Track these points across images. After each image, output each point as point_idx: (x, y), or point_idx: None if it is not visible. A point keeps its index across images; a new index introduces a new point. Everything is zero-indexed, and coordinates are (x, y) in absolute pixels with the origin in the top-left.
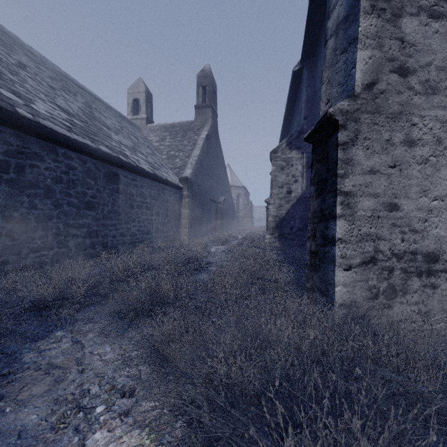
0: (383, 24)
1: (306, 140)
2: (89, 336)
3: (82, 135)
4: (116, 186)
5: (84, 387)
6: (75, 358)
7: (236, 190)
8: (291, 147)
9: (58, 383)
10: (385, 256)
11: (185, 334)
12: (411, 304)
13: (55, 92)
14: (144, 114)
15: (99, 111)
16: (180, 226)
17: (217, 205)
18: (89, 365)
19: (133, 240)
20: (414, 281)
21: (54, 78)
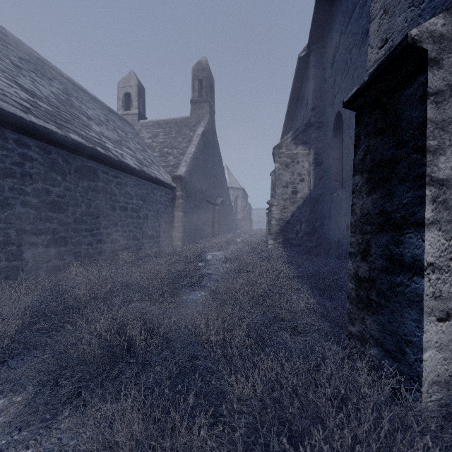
0: None
1: (349, 104)
2: None
3: (45, 119)
4: (93, 184)
5: None
6: None
7: (234, 192)
8: (297, 142)
9: None
10: None
11: None
12: None
13: (20, 71)
14: (136, 110)
15: (81, 100)
16: (173, 230)
17: (214, 207)
18: None
19: (114, 247)
20: None
21: (25, 60)
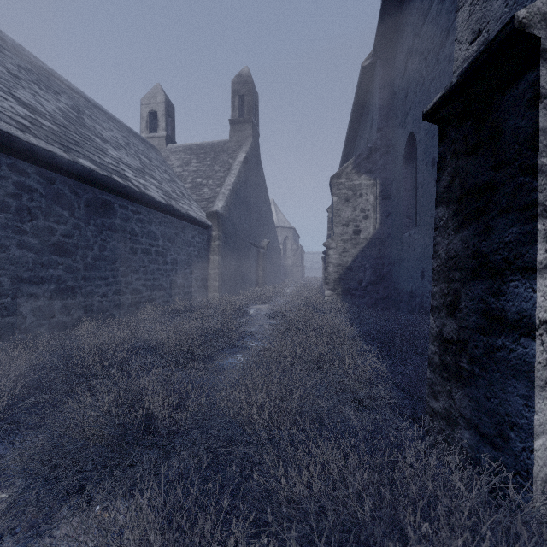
0: None
1: (431, 115)
2: None
3: (47, 140)
4: (108, 221)
5: None
6: None
7: (283, 232)
8: (360, 171)
9: None
10: None
11: None
12: None
13: (18, 82)
14: (163, 132)
15: (95, 119)
16: (208, 278)
17: (259, 251)
18: None
19: (135, 300)
20: None
21: (25, 68)
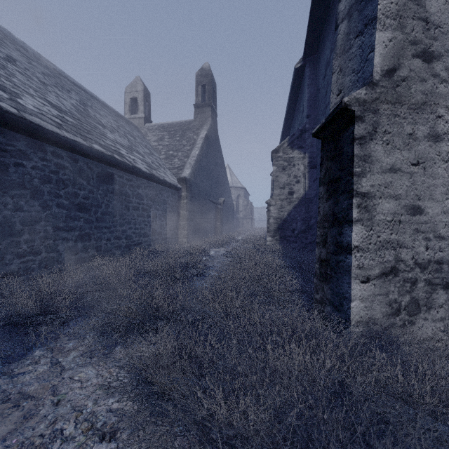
0: (404, 1)
1: (315, 135)
2: (72, 356)
3: (73, 133)
4: (111, 187)
5: (56, 427)
6: (51, 386)
7: (236, 191)
8: (293, 147)
9: (26, 420)
10: (408, 266)
11: (178, 359)
12: (436, 320)
13: (47, 88)
14: (142, 114)
15: (94, 109)
16: (178, 228)
17: (217, 206)
18: (67, 395)
19: (128, 243)
20: (440, 295)
21: (46, 74)
